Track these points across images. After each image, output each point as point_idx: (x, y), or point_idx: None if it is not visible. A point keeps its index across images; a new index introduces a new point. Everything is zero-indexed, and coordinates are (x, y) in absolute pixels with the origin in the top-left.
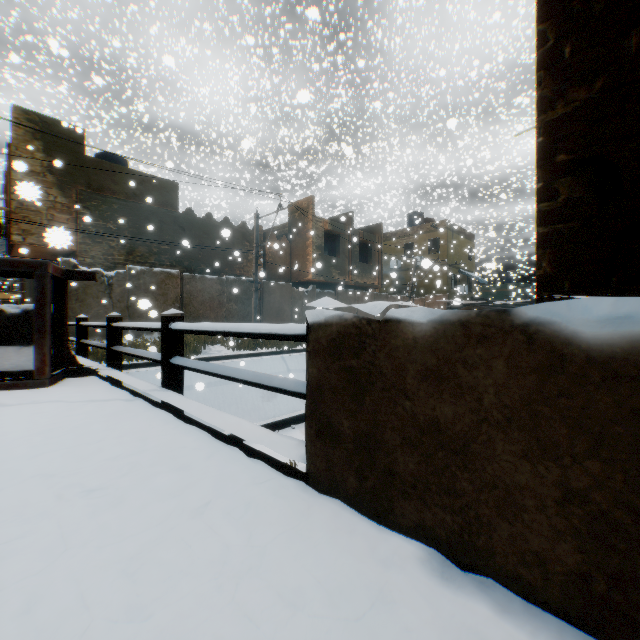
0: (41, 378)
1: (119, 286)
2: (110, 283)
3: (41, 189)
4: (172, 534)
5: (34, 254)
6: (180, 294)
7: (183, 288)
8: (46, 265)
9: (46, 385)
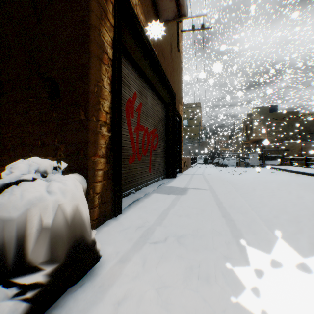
0: (282, 164)
1: (279, 147)
2: (277, 147)
3: (258, 125)
4: (310, 169)
5: (253, 140)
6: (299, 148)
7: (301, 146)
8: (283, 149)
9: (283, 165)
